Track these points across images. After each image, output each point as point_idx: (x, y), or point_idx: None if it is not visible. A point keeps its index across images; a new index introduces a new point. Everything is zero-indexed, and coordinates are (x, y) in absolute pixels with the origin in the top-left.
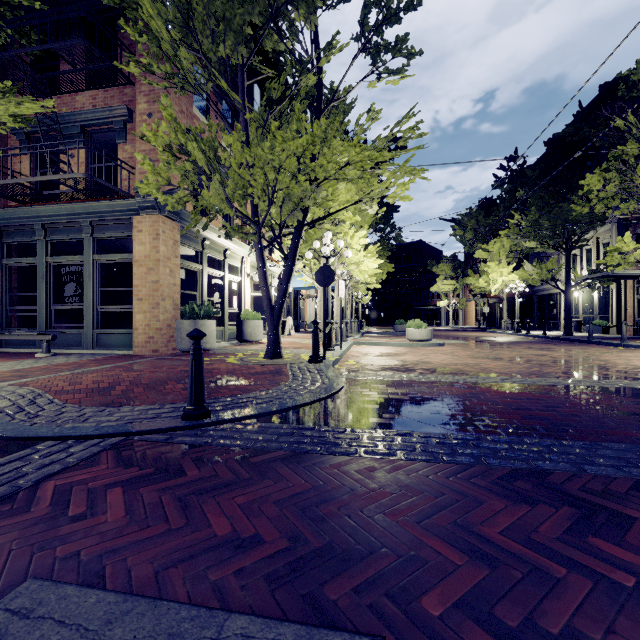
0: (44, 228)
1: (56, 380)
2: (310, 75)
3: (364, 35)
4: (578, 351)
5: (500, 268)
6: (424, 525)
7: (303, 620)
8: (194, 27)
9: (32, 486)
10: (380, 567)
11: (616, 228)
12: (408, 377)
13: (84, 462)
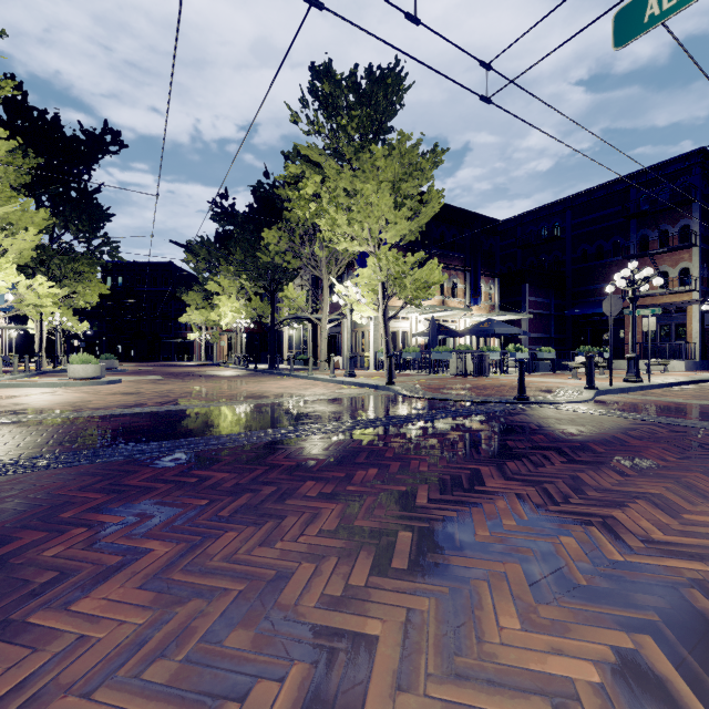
0: None
1: None
2: None
3: None
4: (242, 382)
5: (231, 303)
6: None
7: None
8: None
9: None
10: None
11: (312, 279)
12: None
13: None
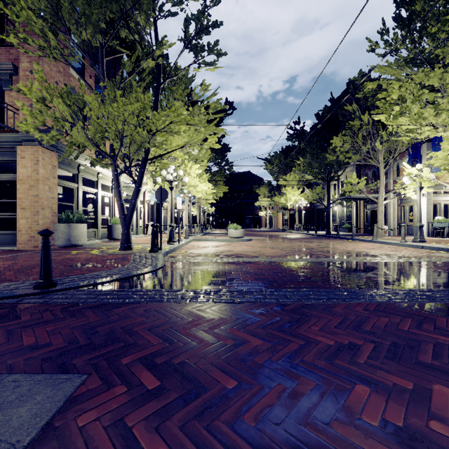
0: None
1: None
2: (149, 60)
3: (186, 38)
4: (326, 243)
5: (293, 191)
6: (151, 331)
7: (52, 372)
8: (62, 16)
9: None
10: (112, 349)
11: (355, 169)
12: (210, 260)
13: None
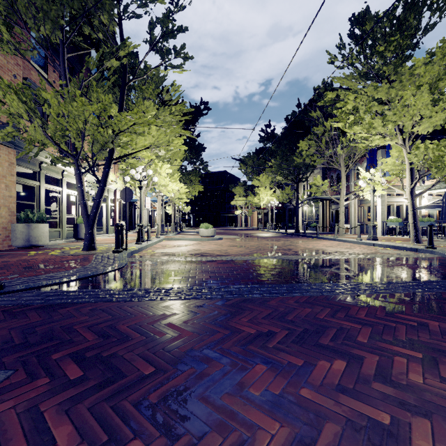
0: None
1: None
2: (113, 60)
3: (152, 41)
4: (291, 241)
5: (266, 191)
6: (91, 328)
7: None
8: (18, 9)
9: None
10: (46, 346)
11: (322, 171)
12: (174, 259)
13: None
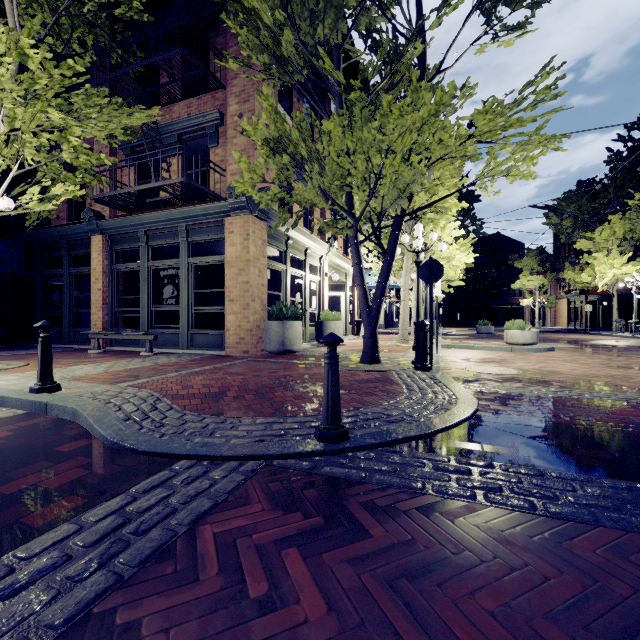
0: (146, 235)
1: (167, 382)
2: (417, 43)
3: None
4: None
5: (610, 259)
6: None
7: None
8: (292, 11)
9: (187, 531)
10: None
11: None
12: (550, 392)
13: (232, 496)
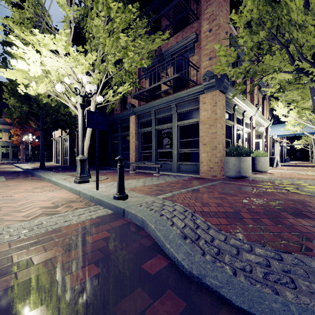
0: (154, 112)
1: (185, 197)
2: None
3: None
4: None
5: None
6: None
7: None
8: None
9: None
10: None
11: None
12: None
13: None
